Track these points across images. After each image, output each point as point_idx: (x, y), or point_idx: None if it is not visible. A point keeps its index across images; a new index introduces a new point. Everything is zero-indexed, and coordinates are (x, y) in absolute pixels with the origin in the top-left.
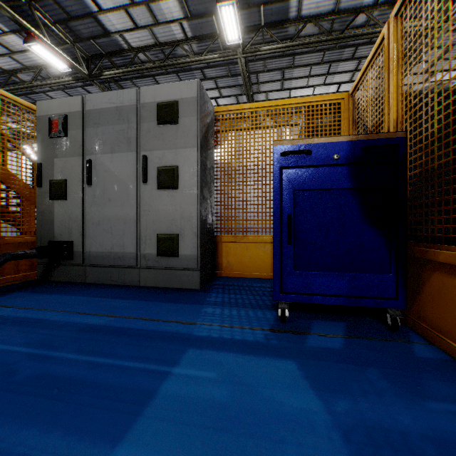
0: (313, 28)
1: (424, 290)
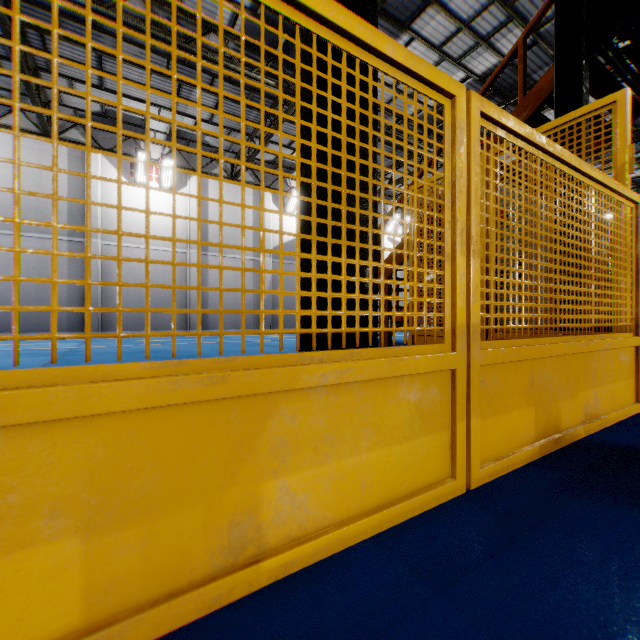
0: None
1: None
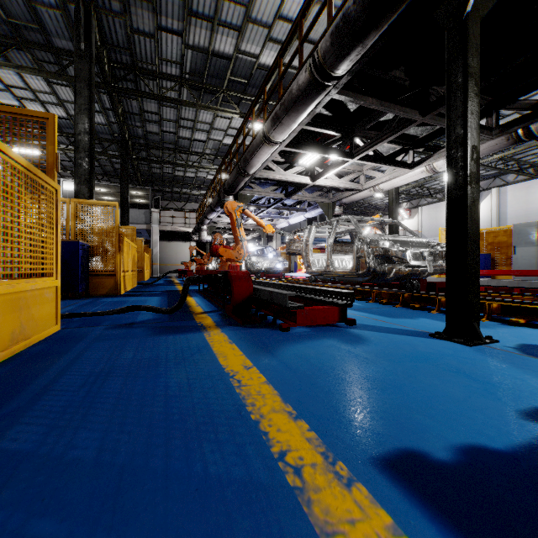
0: None
1: (90, 284)
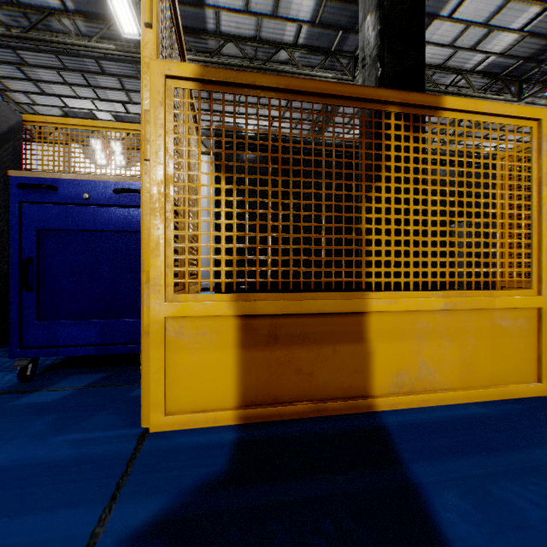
0: (236, 48)
1: None
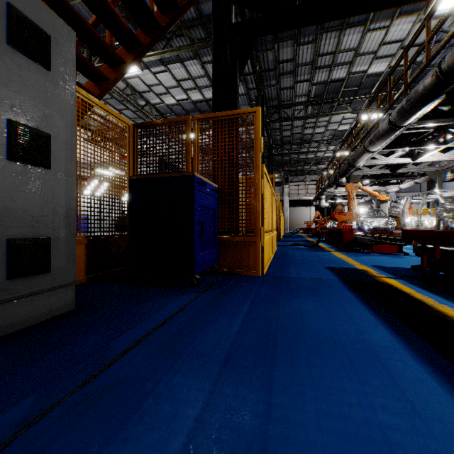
0: (123, 87)
1: None
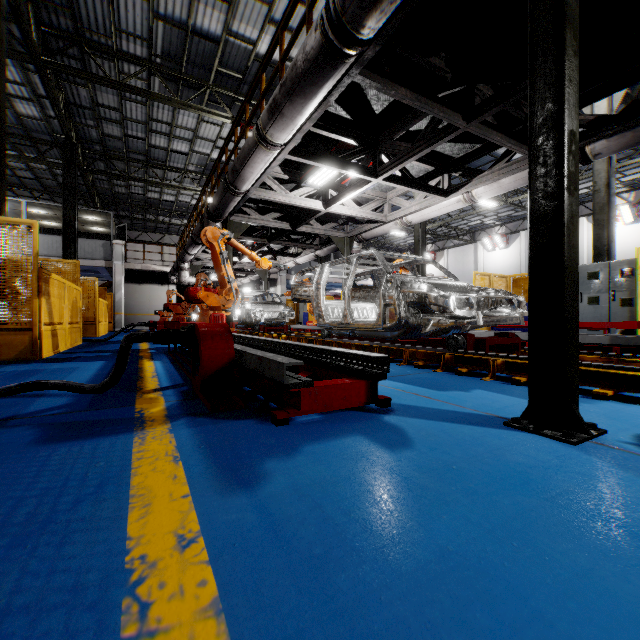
0: None
1: None
